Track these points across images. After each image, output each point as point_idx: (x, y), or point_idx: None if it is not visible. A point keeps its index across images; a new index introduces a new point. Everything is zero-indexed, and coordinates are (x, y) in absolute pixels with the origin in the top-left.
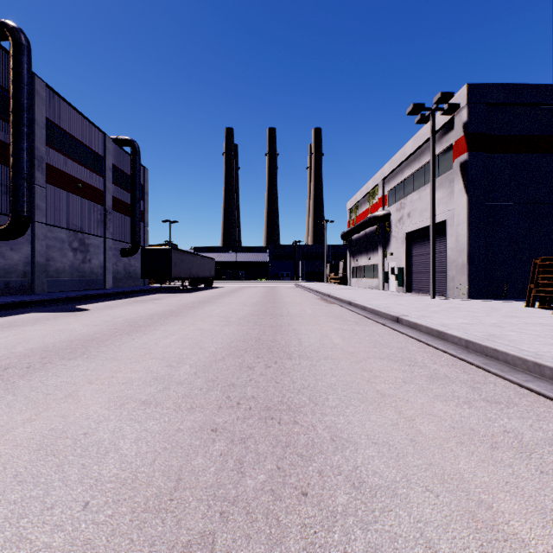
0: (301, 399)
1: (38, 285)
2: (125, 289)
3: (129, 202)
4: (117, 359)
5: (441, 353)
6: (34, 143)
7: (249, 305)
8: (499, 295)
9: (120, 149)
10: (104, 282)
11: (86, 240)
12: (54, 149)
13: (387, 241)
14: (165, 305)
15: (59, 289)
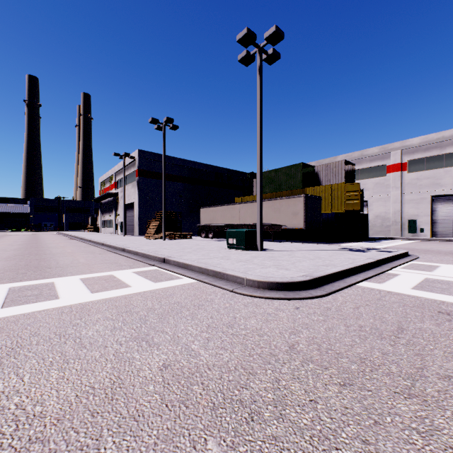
0: (45, 249)
1: None
2: None
3: None
4: None
5: (90, 245)
6: None
7: (20, 242)
8: None
9: None
10: None
11: None
12: None
13: (117, 207)
14: None
15: None
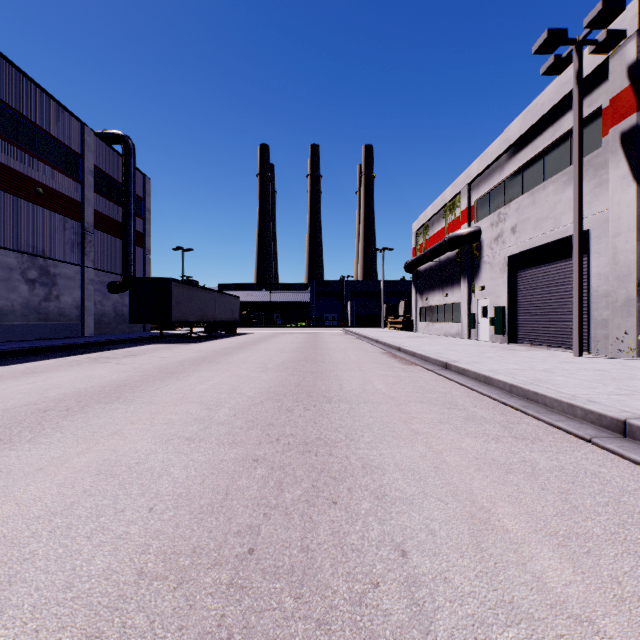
0: None
1: None
2: (106, 338)
3: (121, 220)
4: None
5: None
6: None
7: (272, 368)
8: None
9: (108, 147)
10: (82, 328)
11: (52, 269)
12: None
13: (475, 270)
14: (130, 368)
15: (3, 339)
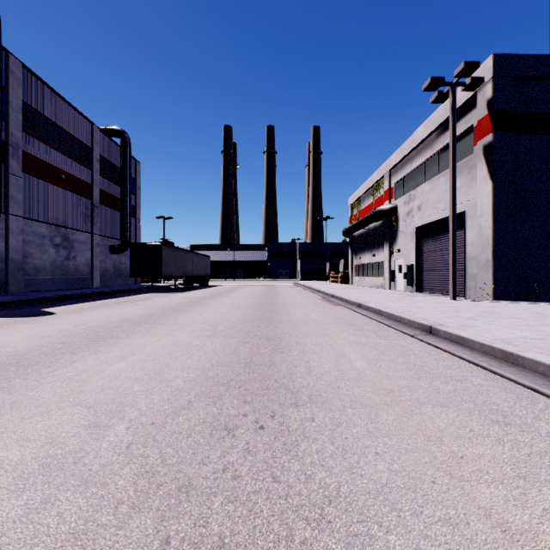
0: None
1: (13, 284)
2: (112, 289)
3: (119, 196)
4: (19, 405)
5: (529, 392)
6: (8, 127)
7: (243, 307)
8: (529, 296)
9: (109, 139)
10: (91, 281)
11: (71, 236)
12: (32, 135)
13: (394, 237)
14: (147, 307)
15: (38, 289)
